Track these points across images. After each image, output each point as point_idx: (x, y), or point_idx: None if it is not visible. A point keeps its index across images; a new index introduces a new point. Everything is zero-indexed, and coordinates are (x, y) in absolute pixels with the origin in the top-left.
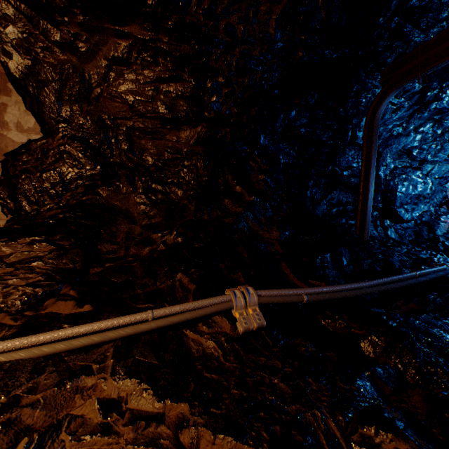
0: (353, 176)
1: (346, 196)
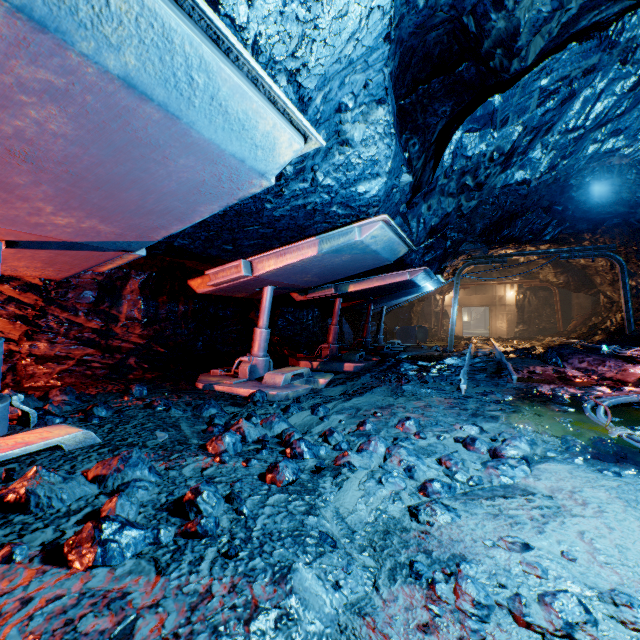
0: None
1: None
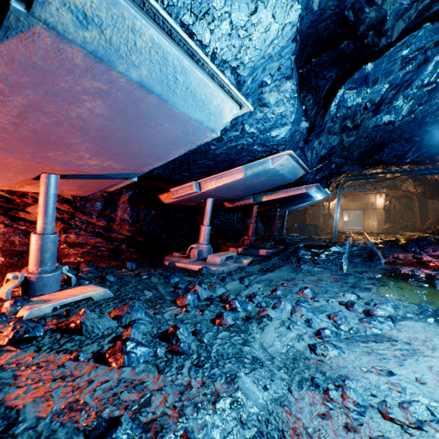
0: None
1: None
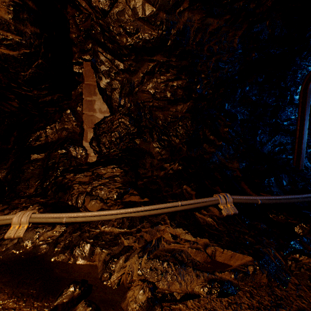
0: (292, 125)
1: (286, 139)
